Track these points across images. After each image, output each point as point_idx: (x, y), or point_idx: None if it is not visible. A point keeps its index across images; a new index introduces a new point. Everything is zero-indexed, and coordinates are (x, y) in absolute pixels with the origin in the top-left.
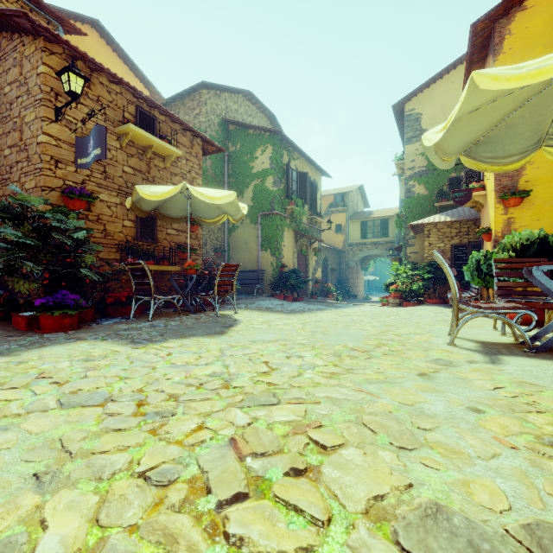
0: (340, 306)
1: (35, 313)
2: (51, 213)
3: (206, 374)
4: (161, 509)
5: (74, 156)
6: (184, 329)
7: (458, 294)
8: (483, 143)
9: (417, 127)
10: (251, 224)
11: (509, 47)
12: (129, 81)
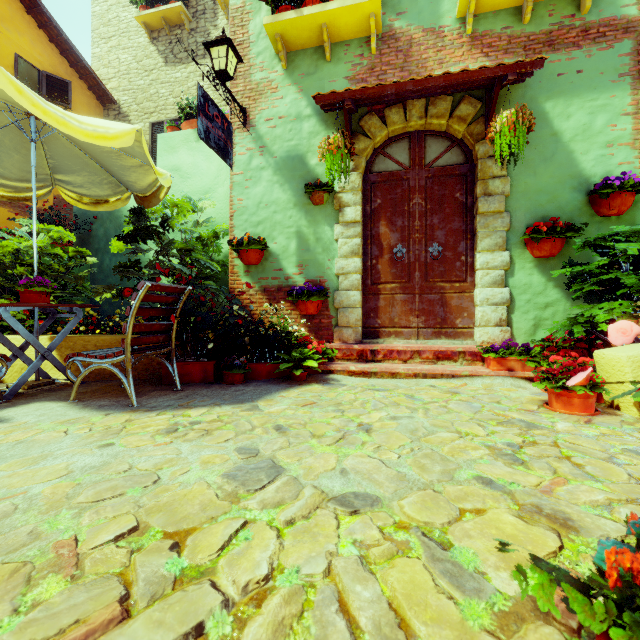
0: None
1: None
2: None
3: None
4: None
5: None
6: None
7: None
8: None
9: None
10: None
11: None
12: None
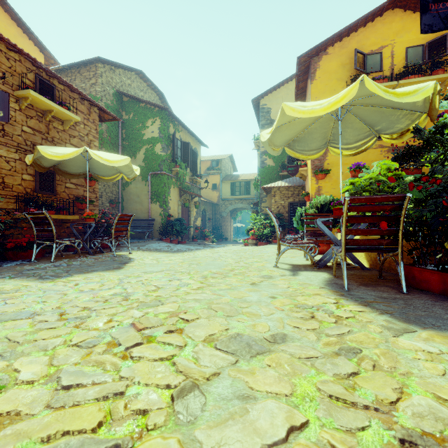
0: (213, 246)
1: None
2: None
3: (109, 294)
4: (92, 355)
5: None
6: (86, 267)
7: (279, 235)
8: (297, 141)
9: (268, 117)
10: (142, 181)
11: (319, 76)
12: (22, 42)
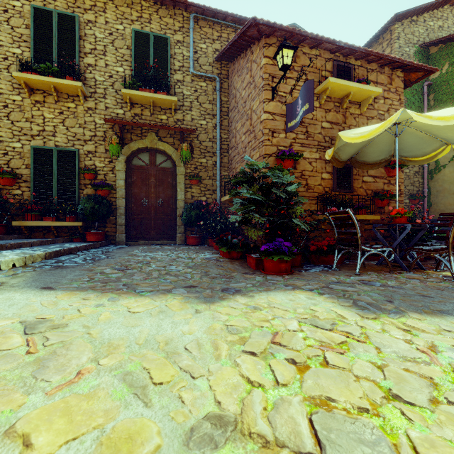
0: None
1: (261, 256)
2: (271, 172)
3: None
4: None
5: (284, 125)
6: (417, 296)
7: None
8: None
9: None
10: None
11: None
12: None
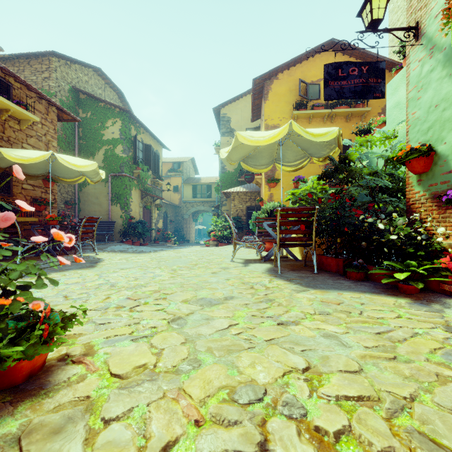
0: (176, 247)
1: None
2: None
3: (96, 284)
4: (108, 312)
5: None
6: (58, 266)
7: (235, 235)
8: (250, 157)
9: (228, 126)
10: (101, 182)
11: (271, 97)
12: None
